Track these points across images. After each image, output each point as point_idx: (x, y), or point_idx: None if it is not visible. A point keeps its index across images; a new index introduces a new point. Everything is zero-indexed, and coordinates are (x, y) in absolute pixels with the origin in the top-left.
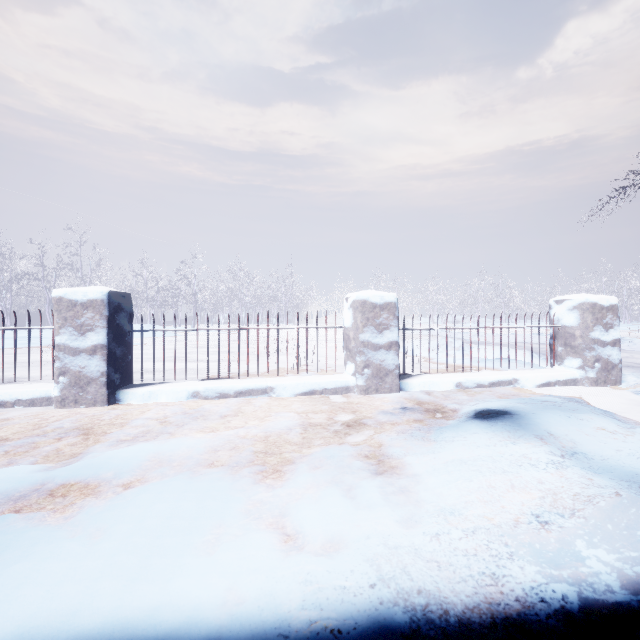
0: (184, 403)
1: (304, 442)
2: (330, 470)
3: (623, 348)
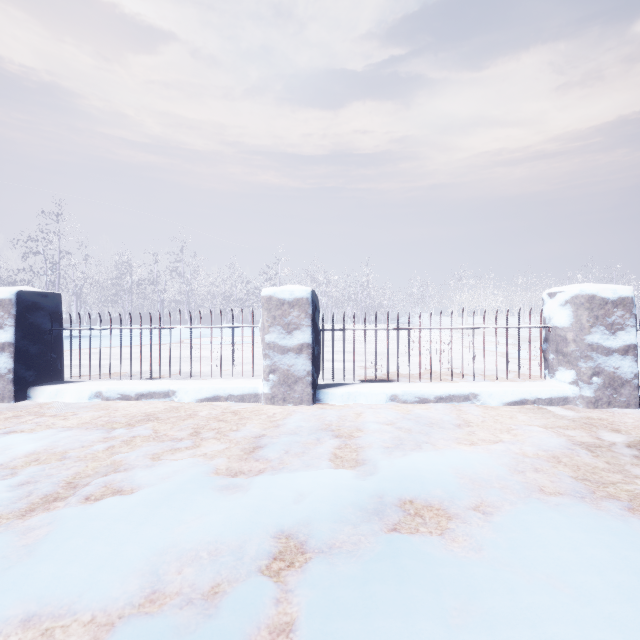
0: (388, 407)
1: (619, 469)
2: None
3: None
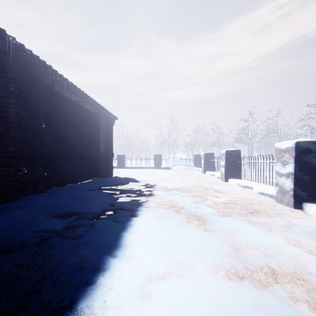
0: None
1: None
2: (251, 315)
3: None
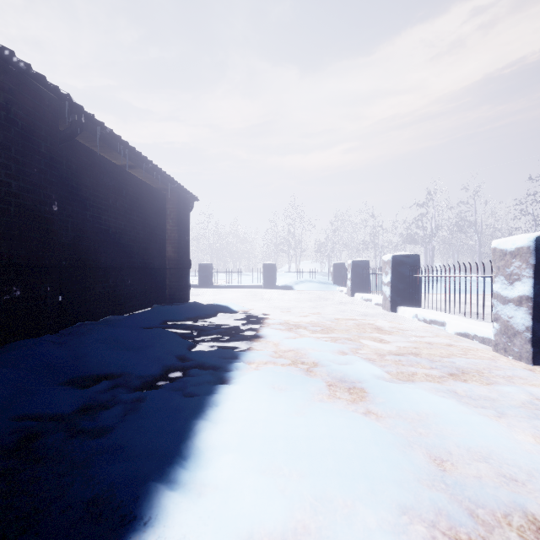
0: None
1: None
2: None
3: None
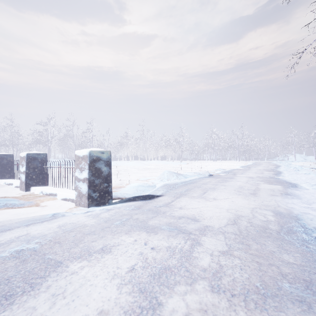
0: None
1: None
2: None
3: (312, 195)
